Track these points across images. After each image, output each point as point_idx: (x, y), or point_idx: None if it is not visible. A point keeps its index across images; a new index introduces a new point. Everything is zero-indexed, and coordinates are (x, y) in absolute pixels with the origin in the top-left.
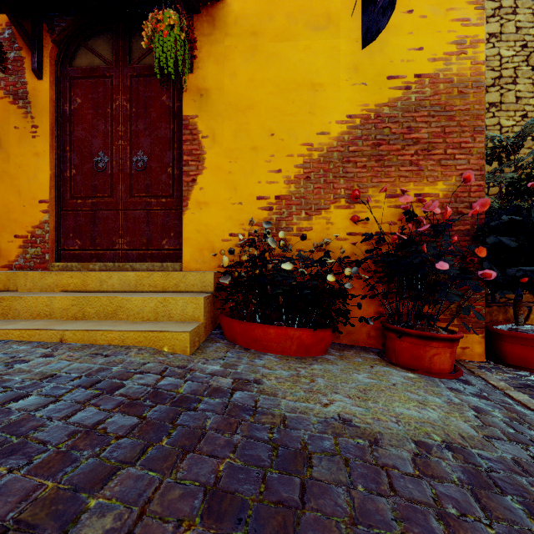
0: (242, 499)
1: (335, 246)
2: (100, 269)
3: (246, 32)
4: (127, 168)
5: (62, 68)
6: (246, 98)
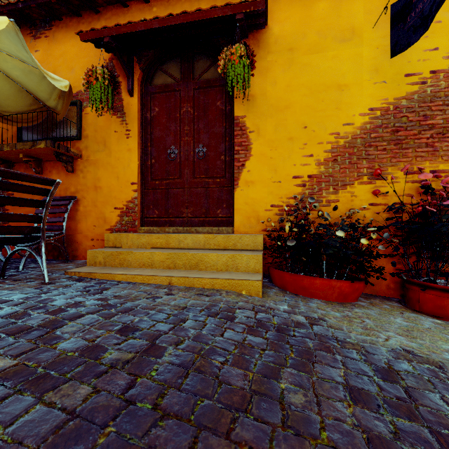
0: (371, 394)
1: (358, 214)
2: (173, 231)
3: (284, 49)
4: (191, 157)
5: (145, 86)
6: (284, 100)
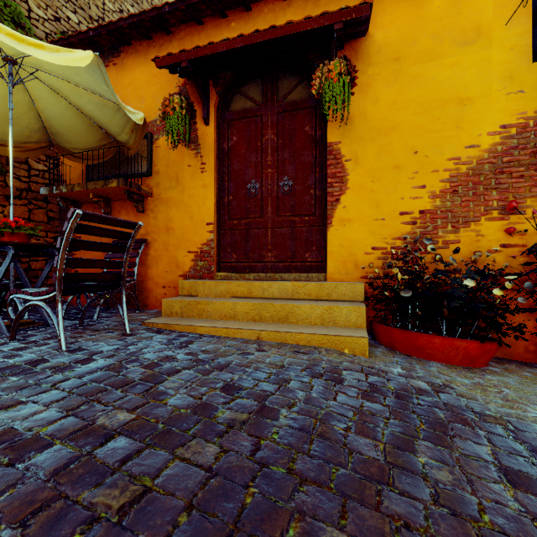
0: (532, 477)
1: (485, 258)
2: (254, 278)
3: (389, 59)
4: (274, 192)
5: (222, 113)
6: (389, 121)
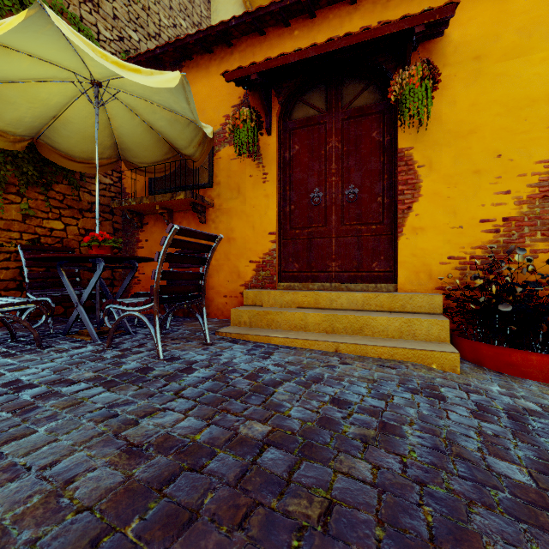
0: None
1: None
2: (318, 288)
3: (467, 58)
4: (338, 201)
5: (283, 122)
6: (467, 124)
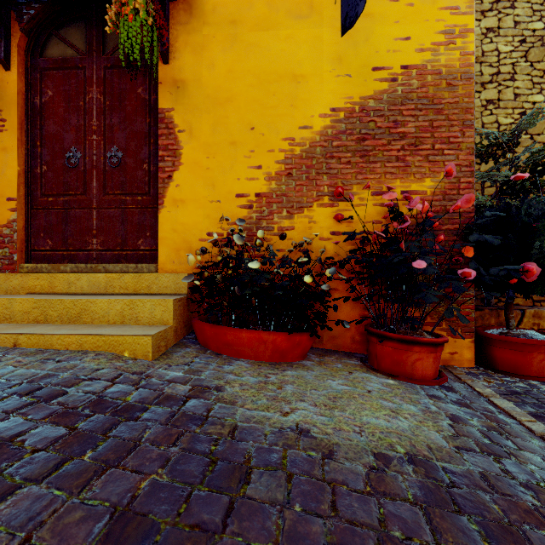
0: (153, 522)
1: (317, 246)
2: (71, 270)
3: (225, 20)
4: (101, 165)
5: (33, 58)
6: (225, 91)
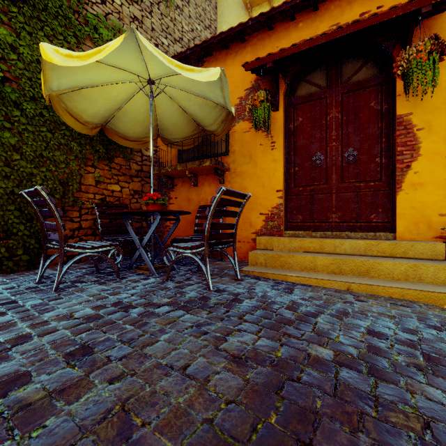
0: None
1: None
2: (320, 236)
3: None
4: (338, 162)
5: (288, 99)
6: None
